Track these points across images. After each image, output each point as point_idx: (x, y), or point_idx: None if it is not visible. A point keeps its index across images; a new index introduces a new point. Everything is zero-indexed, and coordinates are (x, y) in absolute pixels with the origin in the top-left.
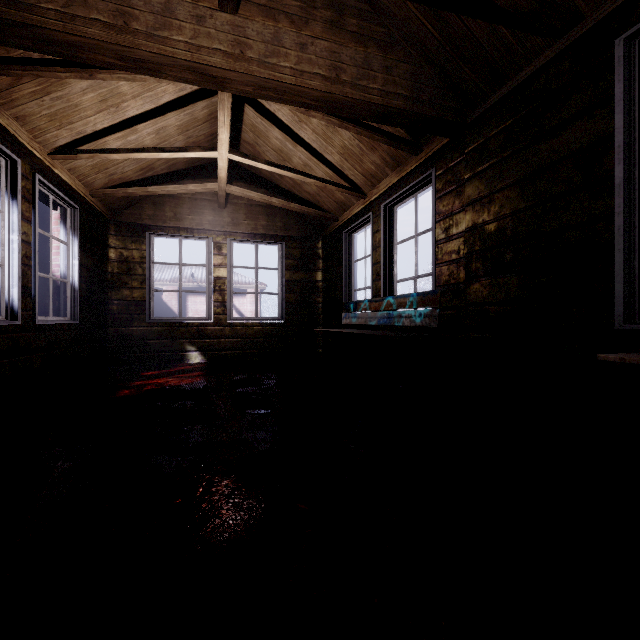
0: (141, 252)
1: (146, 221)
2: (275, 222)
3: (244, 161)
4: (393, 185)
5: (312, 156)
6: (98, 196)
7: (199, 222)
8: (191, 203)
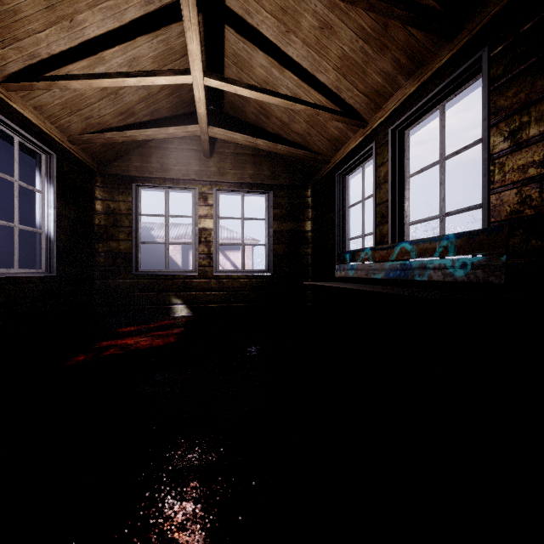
0: (128, 204)
1: (133, 173)
2: (262, 171)
3: (222, 87)
4: (407, 98)
5: (302, 81)
6: (77, 143)
7: (185, 173)
8: (177, 153)
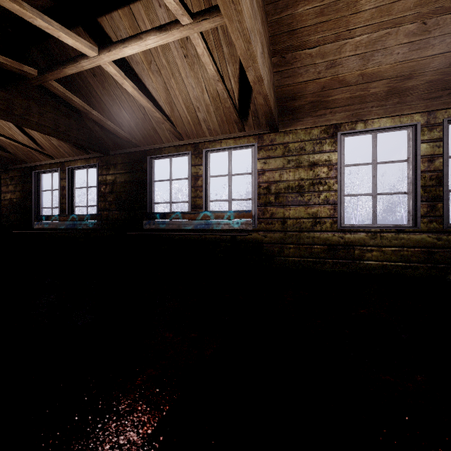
0: None
1: None
2: None
3: None
4: None
5: None
6: None
7: None
8: None
